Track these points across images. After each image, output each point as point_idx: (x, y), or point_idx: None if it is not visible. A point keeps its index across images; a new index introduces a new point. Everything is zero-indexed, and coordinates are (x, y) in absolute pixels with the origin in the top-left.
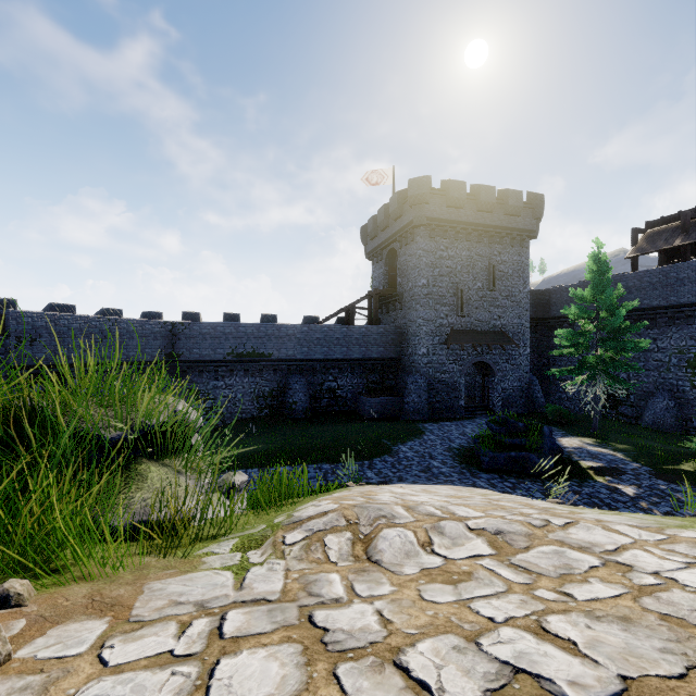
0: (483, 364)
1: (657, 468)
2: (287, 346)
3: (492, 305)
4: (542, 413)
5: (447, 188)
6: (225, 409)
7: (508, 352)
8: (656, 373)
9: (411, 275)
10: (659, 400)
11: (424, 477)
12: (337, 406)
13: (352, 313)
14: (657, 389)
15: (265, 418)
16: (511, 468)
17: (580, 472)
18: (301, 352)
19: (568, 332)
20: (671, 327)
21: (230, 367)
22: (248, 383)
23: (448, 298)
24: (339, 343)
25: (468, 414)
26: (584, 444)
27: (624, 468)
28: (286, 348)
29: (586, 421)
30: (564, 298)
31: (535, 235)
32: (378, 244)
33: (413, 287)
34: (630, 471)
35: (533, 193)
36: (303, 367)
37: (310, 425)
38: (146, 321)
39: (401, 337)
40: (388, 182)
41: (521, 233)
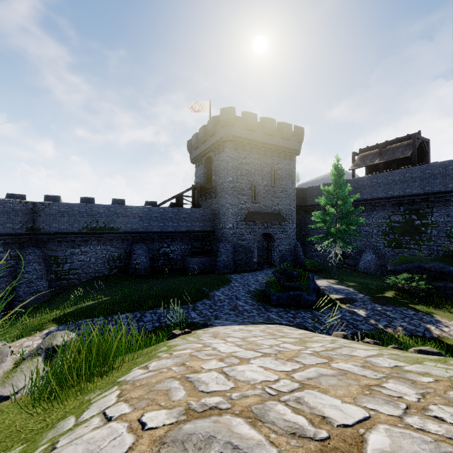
0: (268, 235)
1: (373, 296)
2: (132, 222)
3: (273, 196)
4: (303, 265)
5: (245, 117)
6: (81, 270)
7: (283, 227)
8: (365, 239)
9: (222, 174)
10: (367, 255)
11: (233, 315)
12: (170, 265)
13: (181, 199)
14: (366, 248)
15: (114, 276)
16: (290, 303)
17: (331, 302)
18: (143, 227)
19: (320, 213)
20: (373, 211)
21: (85, 237)
22: (100, 250)
23: (246, 190)
24: (172, 220)
25: (258, 267)
26: (330, 283)
27: (356, 297)
28: (131, 223)
29: (328, 269)
30: (315, 193)
31: (299, 153)
32: (200, 152)
33: (223, 182)
34: (359, 299)
35: (297, 126)
36: (145, 237)
37: (149, 280)
38: (7, 200)
39: (215, 216)
40: (206, 110)
41: (290, 151)
